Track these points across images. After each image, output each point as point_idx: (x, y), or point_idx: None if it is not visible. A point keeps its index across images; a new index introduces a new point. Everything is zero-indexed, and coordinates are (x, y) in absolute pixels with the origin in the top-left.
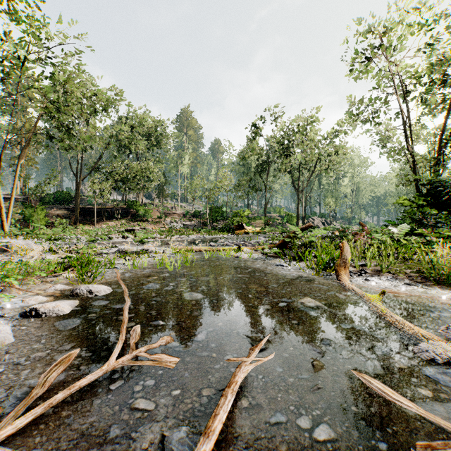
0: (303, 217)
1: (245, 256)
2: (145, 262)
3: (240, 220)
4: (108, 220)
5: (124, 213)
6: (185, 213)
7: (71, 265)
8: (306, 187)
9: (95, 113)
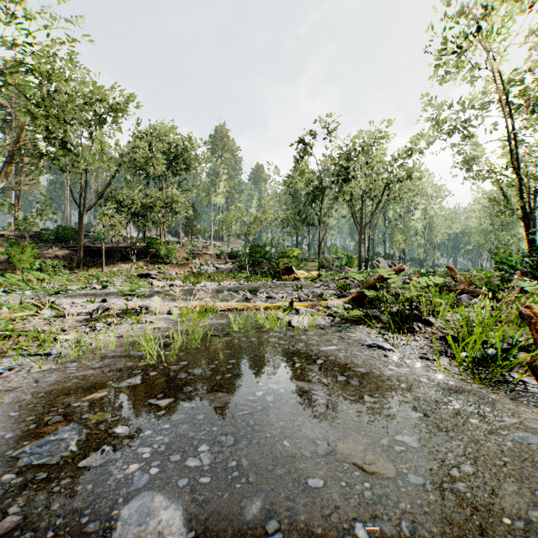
0: (366, 258)
1: (303, 321)
2: (111, 341)
3: (288, 262)
4: (120, 263)
5: (141, 253)
6: (219, 253)
7: None
8: (370, 222)
9: (103, 126)
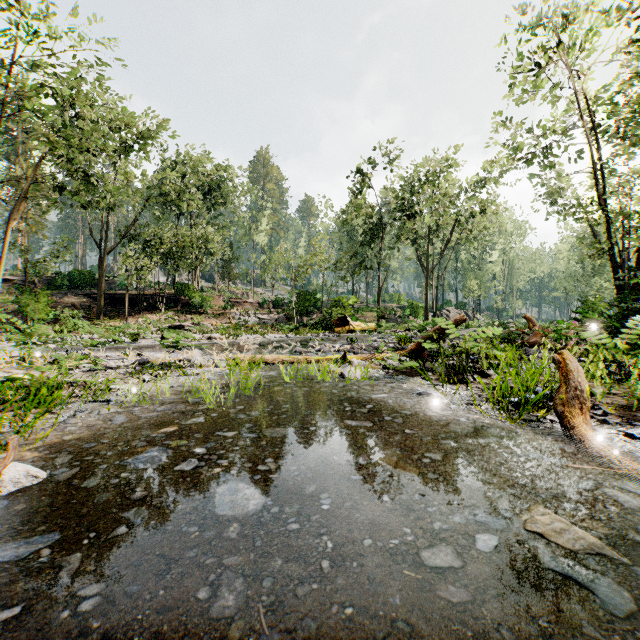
0: (433, 308)
1: (356, 373)
2: (167, 389)
3: (343, 311)
4: (147, 313)
5: (171, 301)
6: (262, 301)
7: (10, 397)
8: (439, 264)
9: (127, 154)
